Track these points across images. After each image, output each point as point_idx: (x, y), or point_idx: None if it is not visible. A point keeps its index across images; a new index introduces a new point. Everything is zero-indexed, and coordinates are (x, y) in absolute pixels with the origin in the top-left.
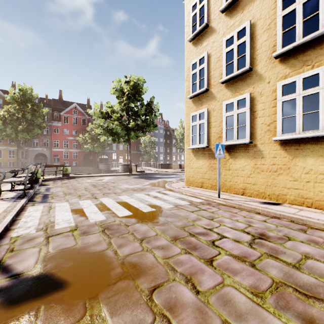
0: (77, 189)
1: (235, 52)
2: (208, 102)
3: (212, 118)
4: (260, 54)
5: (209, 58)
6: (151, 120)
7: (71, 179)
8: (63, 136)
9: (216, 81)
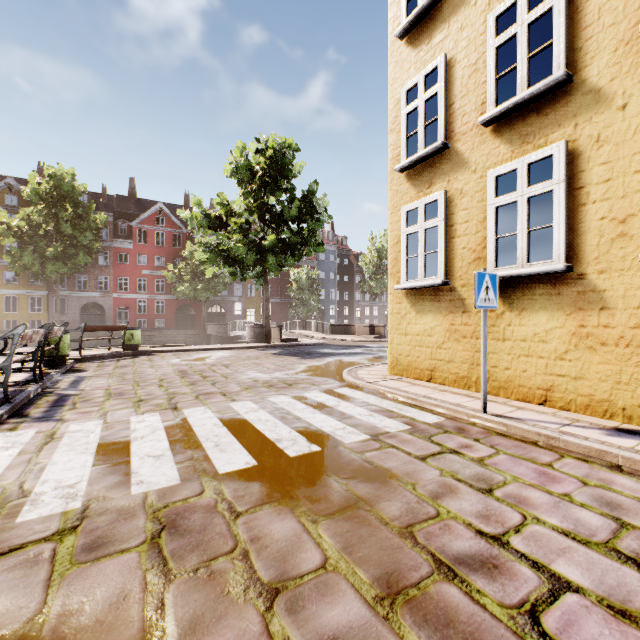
0: (142, 382)
1: (522, 41)
2: (447, 175)
3: (459, 214)
4: (596, 37)
5: (451, 70)
6: (310, 231)
7: (140, 357)
8: (137, 269)
9: (468, 122)
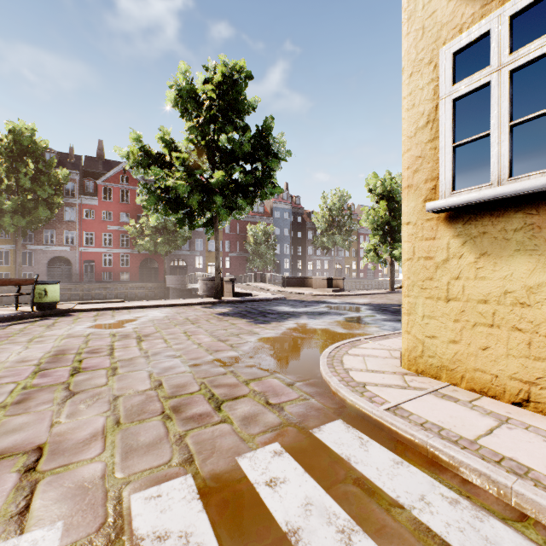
0: None
1: None
2: None
3: None
4: None
5: None
6: (265, 171)
7: (47, 319)
8: (102, 224)
9: None
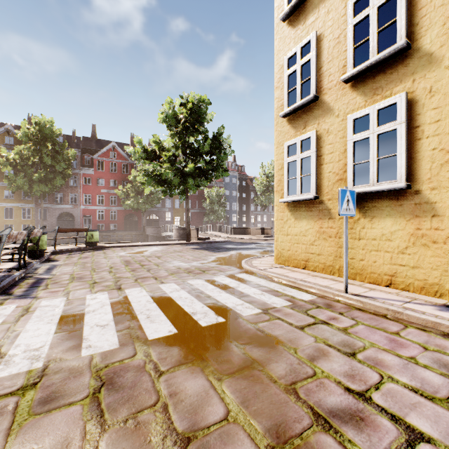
0: (97, 269)
1: (373, 20)
2: (317, 119)
3: (326, 147)
4: (429, 15)
5: (320, 43)
6: (218, 161)
7: (98, 250)
8: (97, 188)
9: (333, 80)
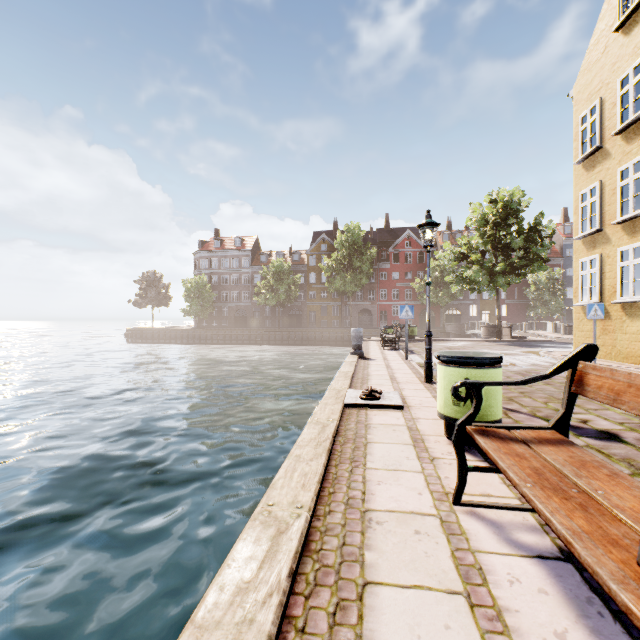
0: (433, 349)
1: (630, 188)
2: (601, 245)
3: (606, 267)
4: None
5: (603, 190)
6: (534, 255)
7: (418, 342)
8: (392, 283)
9: (610, 220)
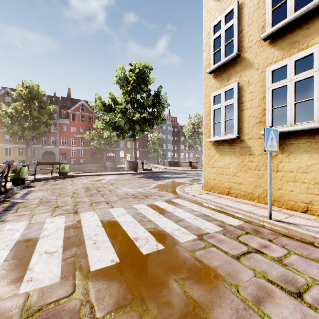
0: (62, 194)
1: None
2: (239, 73)
3: (246, 96)
4: None
5: (241, 10)
6: (158, 112)
7: (67, 179)
8: (71, 133)
9: (253, 40)
